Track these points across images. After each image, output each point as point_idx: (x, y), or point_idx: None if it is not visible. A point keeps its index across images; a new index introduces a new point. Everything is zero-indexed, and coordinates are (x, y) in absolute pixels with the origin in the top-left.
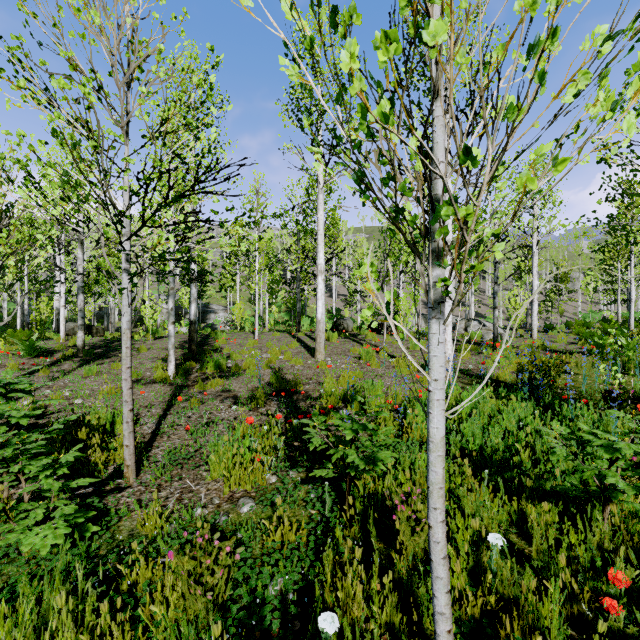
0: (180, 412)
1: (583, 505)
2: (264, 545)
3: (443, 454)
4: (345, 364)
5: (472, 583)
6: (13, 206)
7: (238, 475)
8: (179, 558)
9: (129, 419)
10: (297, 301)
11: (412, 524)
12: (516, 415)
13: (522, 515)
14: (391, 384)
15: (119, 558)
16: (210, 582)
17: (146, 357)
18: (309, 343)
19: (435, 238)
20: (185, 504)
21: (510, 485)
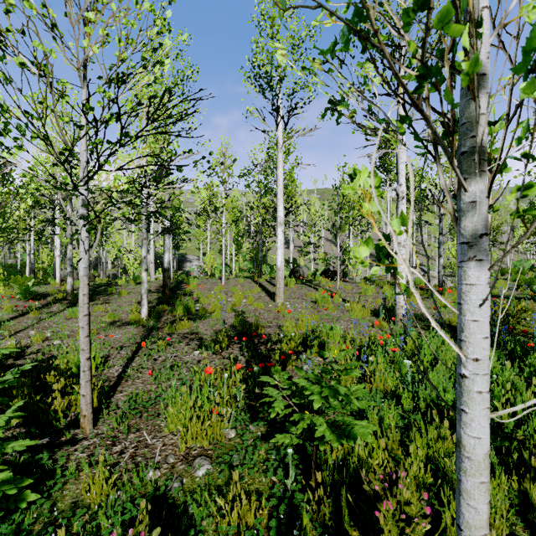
0: (147, 354)
1: None
2: (218, 526)
3: (487, 479)
4: (302, 308)
5: None
6: None
7: (195, 430)
8: None
9: (86, 368)
10: (259, 251)
11: (401, 523)
12: None
13: (524, 498)
14: (347, 328)
15: None
16: None
17: (125, 300)
18: (269, 288)
19: (473, 131)
20: (138, 462)
21: (499, 454)
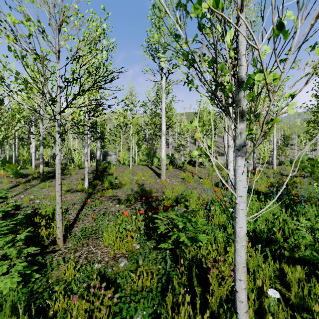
0: (89, 207)
1: (318, 267)
2: (132, 287)
3: (245, 244)
4: (176, 182)
5: (257, 318)
6: (3, 99)
7: (118, 244)
8: (79, 302)
9: (59, 212)
10: (151, 149)
11: (219, 280)
12: (271, 211)
13: (282, 272)
14: (201, 193)
15: (49, 294)
16: (98, 316)
17: (74, 178)
18: (157, 171)
19: (240, 104)
20: (89, 261)
21: (273, 253)
